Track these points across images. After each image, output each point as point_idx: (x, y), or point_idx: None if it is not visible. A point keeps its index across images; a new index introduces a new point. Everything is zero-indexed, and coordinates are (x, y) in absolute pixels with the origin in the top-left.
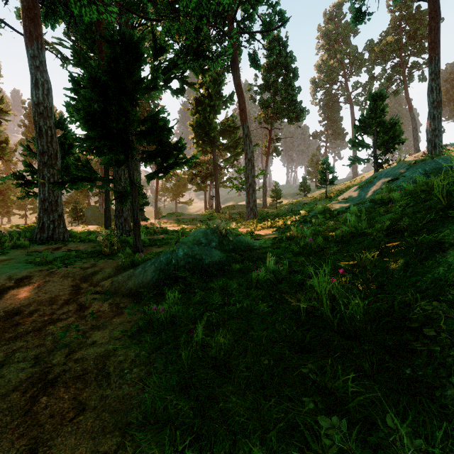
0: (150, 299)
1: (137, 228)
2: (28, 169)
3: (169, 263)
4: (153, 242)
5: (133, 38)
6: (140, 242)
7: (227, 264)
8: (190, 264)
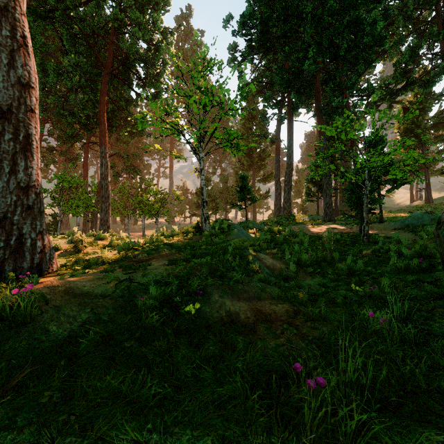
0: (401, 230)
1: (381, 213)
2: (306, 189)
3: (405, 222)
4: (385, 220)
5: (380, 137)
6: (383, 219)
7: (430, 223)
8: (413, 222)
